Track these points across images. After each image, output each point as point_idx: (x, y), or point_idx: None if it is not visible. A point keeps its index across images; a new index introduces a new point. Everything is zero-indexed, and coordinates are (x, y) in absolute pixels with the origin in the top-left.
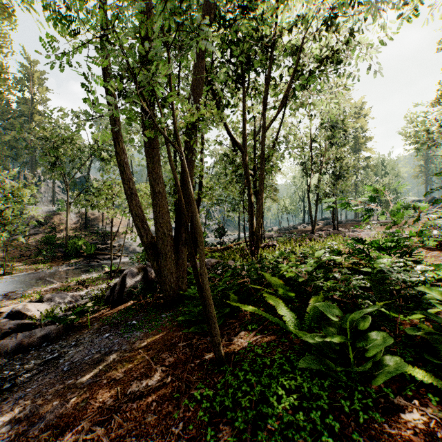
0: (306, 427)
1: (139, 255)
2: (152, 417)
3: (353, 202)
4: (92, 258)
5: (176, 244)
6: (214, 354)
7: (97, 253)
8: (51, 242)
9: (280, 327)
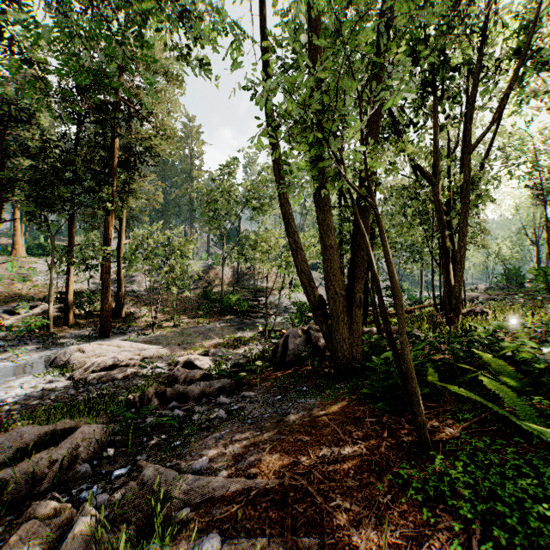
0: None
1: (294, 315)
2: (353, 483)
3: None
4: (245, 316)
5: (349, 306)
6: (416, 436)
7: (249, 310)
8: (208, 296)
9: (508, 423)
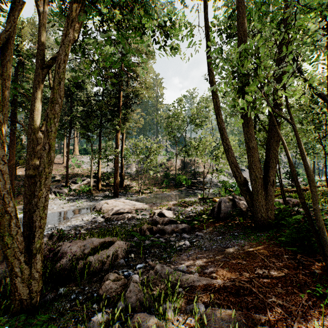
0: None
1: (220, 189)
2: (281, 290)
3: None
4: (189, 188)
5: (265, 184)
6: (326, 270)
7: (191, 185)
8: (167, 176)
9: None
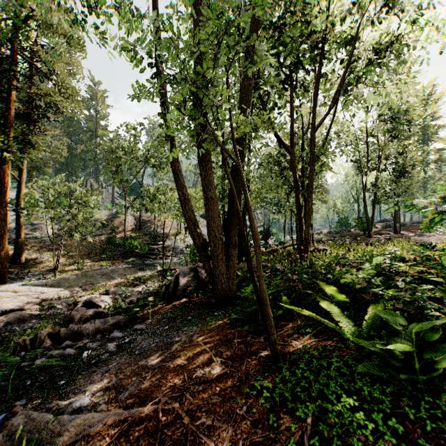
0: (368, 425)
1: (187, 256)
2: (217, 399)
3: (420, 204)
4: (146, 257)
5: (226, 247)
6: (270, 352)
7: (149, 252)
8: (112, 242)
9: (335, 332)
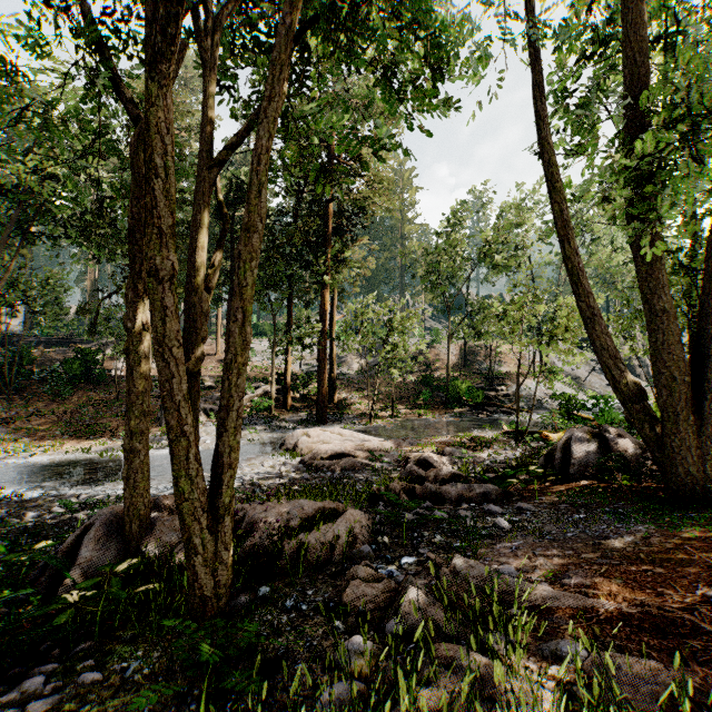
0: None
1: (557, 412)
2: None
3: None
4: (479, 409)
5: (695, 399)
6: None
7: (484, 402)
8: (428, 383)
9: None
